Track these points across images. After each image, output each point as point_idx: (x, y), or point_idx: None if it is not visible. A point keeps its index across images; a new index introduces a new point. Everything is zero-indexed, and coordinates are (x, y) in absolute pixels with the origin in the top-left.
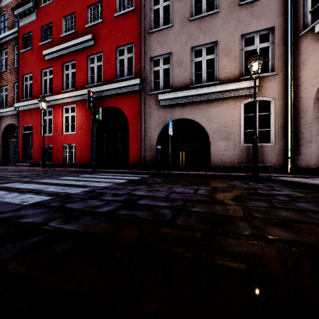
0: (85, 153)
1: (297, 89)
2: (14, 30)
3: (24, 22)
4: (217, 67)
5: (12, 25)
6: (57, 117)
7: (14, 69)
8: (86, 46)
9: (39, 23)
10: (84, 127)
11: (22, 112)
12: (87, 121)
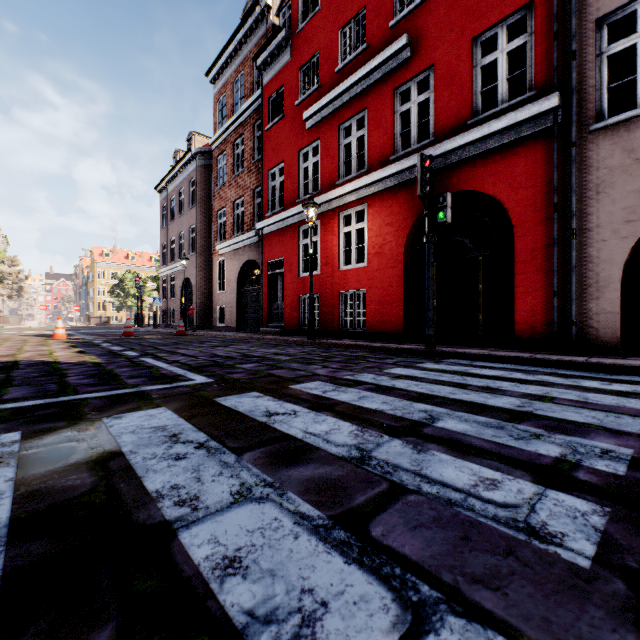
0: (388, 308)
1: None
2: (254, 96)
3: (271, 73)
4: None
5: (251, 90)
6: (328, 238)
7: (254, 164)
8: (391, 67)
9: (295, 64)
10: (387, 251)
11: (267, 238)
12: (394, 237)
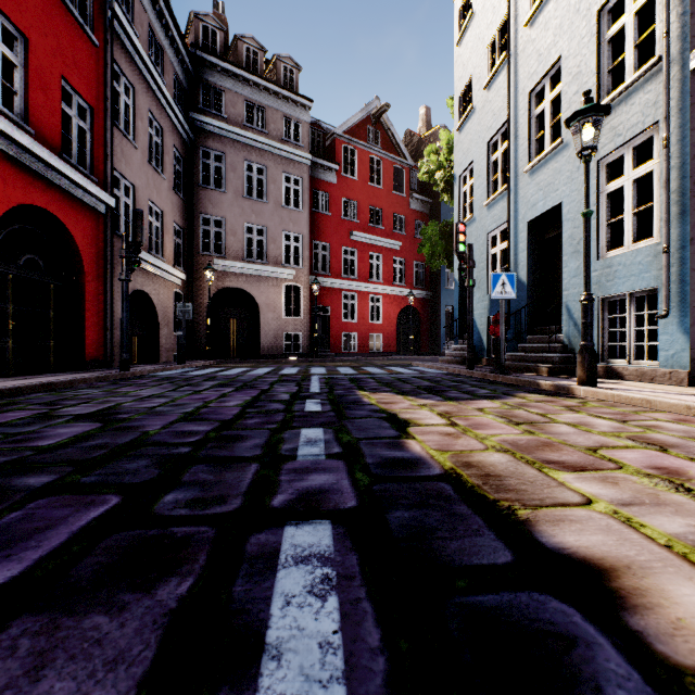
0: None
1: (196, 293)
2: None
3: None
4: (161, 240)
5: None
6: None
7: None
8: None
9: None
10: None
11: None
12: None
